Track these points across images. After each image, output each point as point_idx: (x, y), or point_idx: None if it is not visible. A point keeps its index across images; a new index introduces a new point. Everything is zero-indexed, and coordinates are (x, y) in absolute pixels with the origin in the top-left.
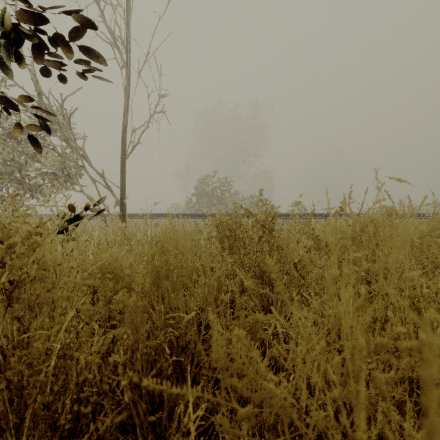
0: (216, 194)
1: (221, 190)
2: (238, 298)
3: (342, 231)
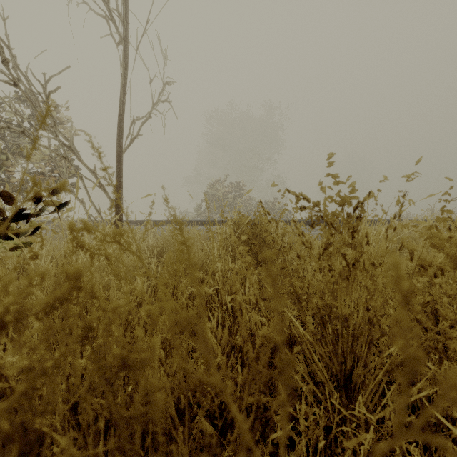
0: (228, 199)
1: (233, 195)
2: None
3: None
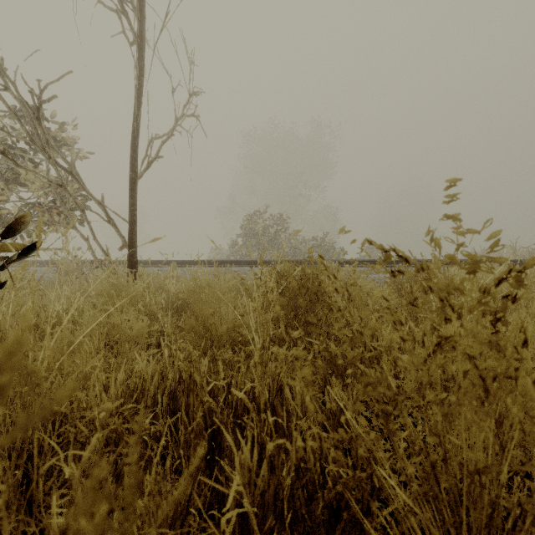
0: (269, 234)
1: (275, 230)
2: None
3: None
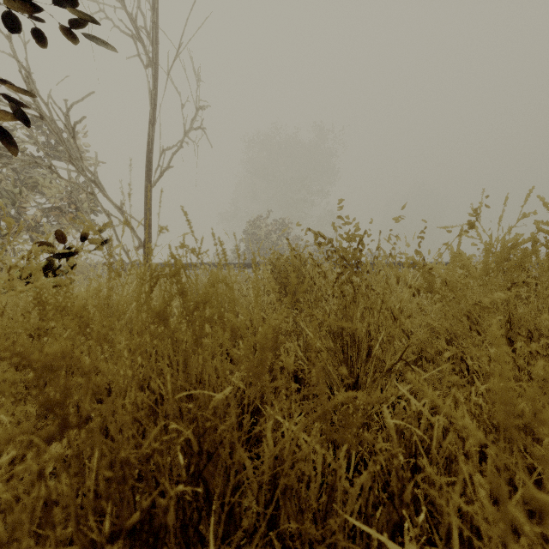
0: (271, 239)
1: (277, 235)
2: (316, 361)
3: (464, 265)
